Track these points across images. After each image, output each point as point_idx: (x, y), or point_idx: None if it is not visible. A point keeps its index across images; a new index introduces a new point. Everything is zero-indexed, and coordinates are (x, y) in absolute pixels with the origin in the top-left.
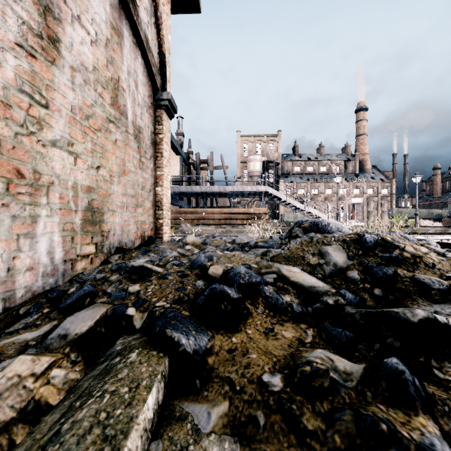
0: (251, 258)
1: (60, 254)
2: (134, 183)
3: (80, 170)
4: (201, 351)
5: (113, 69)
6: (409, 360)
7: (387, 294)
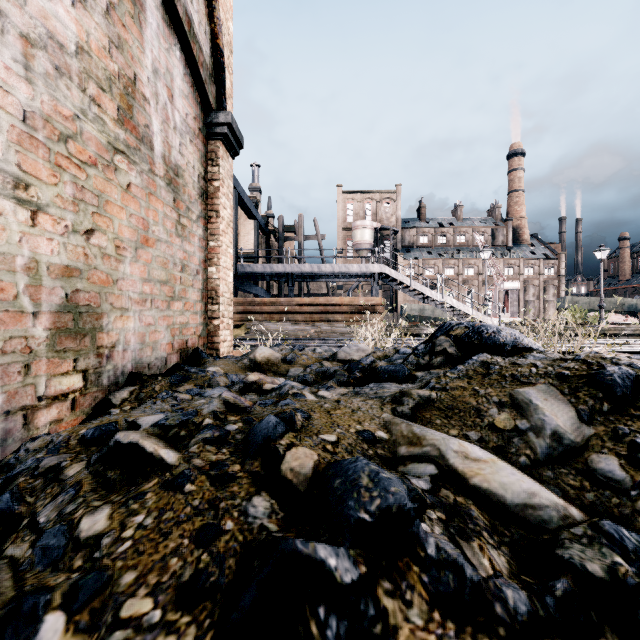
0: (373, 410)
1: None
2: (166, 260)
3: (47, 237)
4: None
5: (122, 59)
6: None
7: None
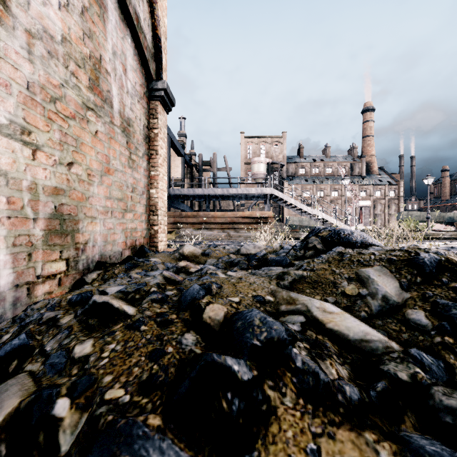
0: (264, 283)
1: (8, 277)
2: (121, 184)
3: (42, 167)
4: None
5: (92, 45)
6: None
7: None
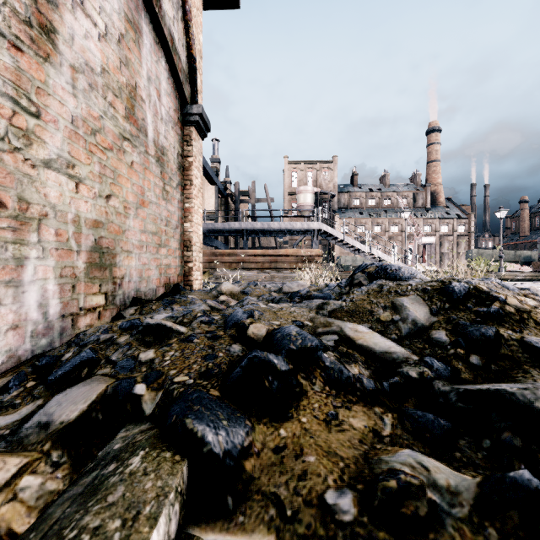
0: (304, 312)
1: (56, 307)
2: (156, 217)
3: (84, 200)
4: (236, 452)
5: (128, 73)
6: (537, 467)
7: (488, 362)
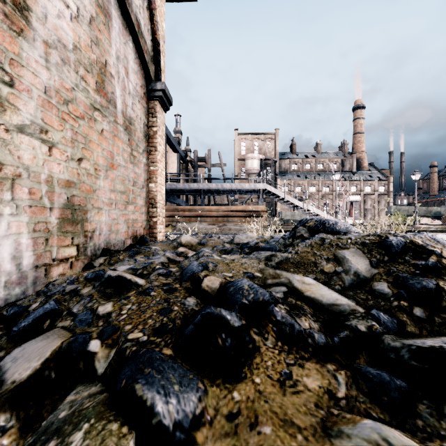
0: (254, 264)
1: (29, 258)
2: (124, 178)
3: (57, 162)
4: (187, 423)
5: (98, 51)
6: None
7: (431, 315)
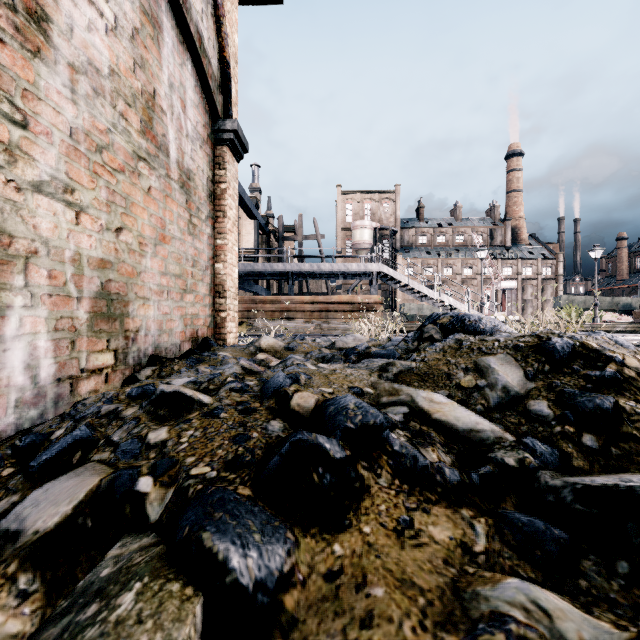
0: (363, 376)
1: (49, 368)
2: (180, 256)
3: (87, 233)
4: (272, 583)
5: (144, 77)
6: None
7: (606, 444)
